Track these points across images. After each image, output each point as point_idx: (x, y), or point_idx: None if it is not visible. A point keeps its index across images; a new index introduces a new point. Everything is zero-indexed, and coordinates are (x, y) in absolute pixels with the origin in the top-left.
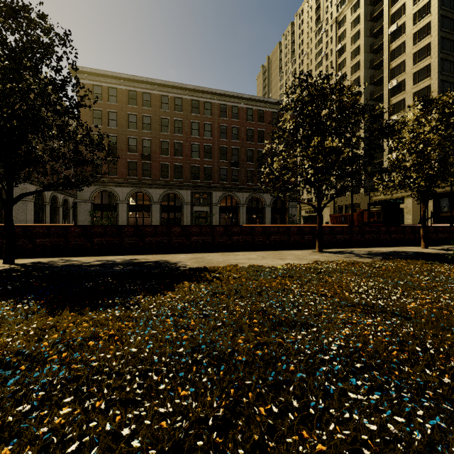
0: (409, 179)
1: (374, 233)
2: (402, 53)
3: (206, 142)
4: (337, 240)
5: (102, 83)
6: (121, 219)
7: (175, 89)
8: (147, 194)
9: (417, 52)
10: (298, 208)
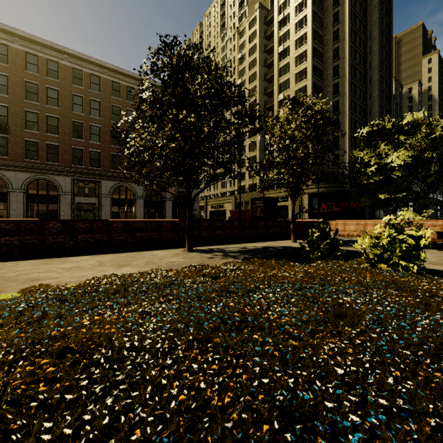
0: (281, 175)
1: (253, 227)
2: (287, 72)
3: (92, 122)
4: (217, 235)
5: None
6: None
7: (48, 48)
8: (2, 177)
9: (298, 74)
10: (205, 204)
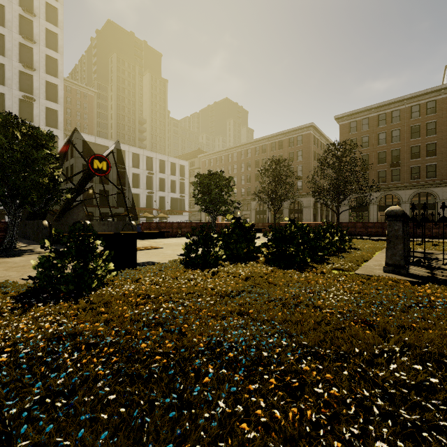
0: None
1: None
2: None
3: None
4: None
5: (356, 118)
6: (372, 217)
7: (427, 94)
8: (396, 195)
9: None
10: None
